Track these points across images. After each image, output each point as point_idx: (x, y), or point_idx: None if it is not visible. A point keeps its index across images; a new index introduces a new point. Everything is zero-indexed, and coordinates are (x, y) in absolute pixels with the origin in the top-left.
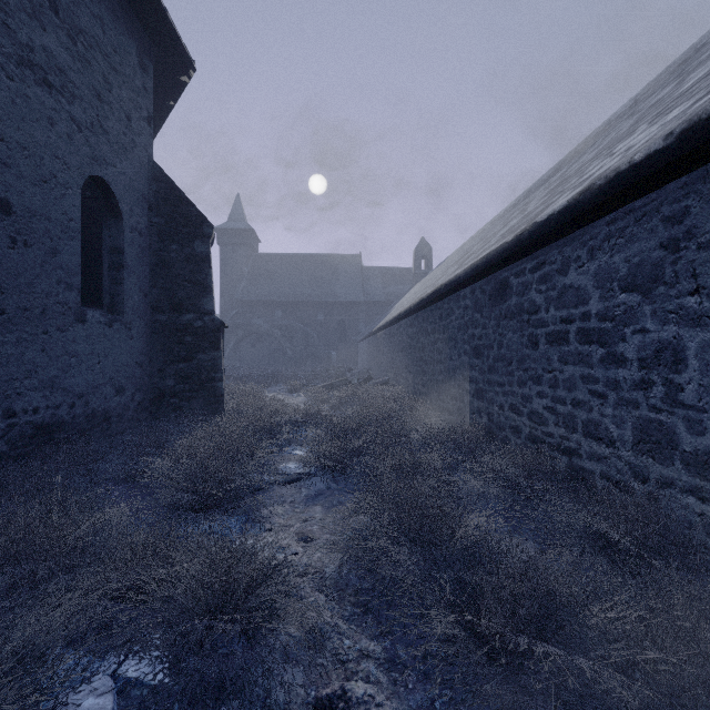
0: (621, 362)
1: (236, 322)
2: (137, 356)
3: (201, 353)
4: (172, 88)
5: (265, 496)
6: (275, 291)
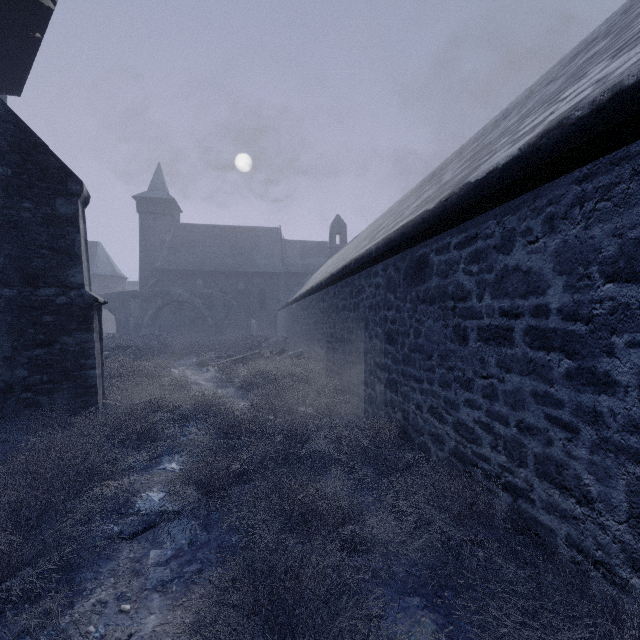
0: (606, 385)
1: (155, 290)
2: None
3: (65, 335)
4: (34, 14)
5: (88, 572)
6: (197, 260)
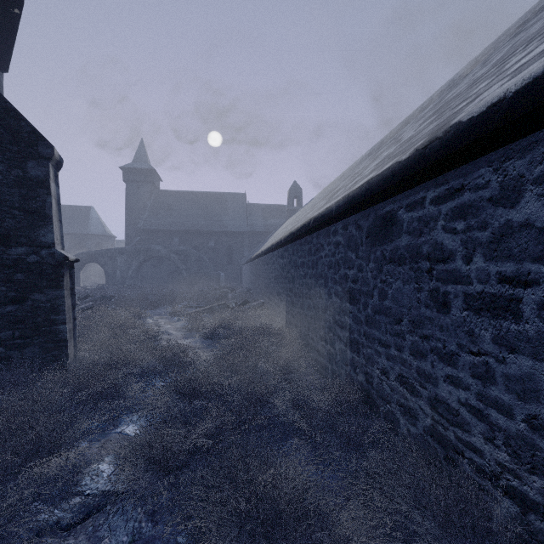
0: None
1: (138, 247)
2: None
3: (37, 292)
4: None
5: None
6: (173, 221)
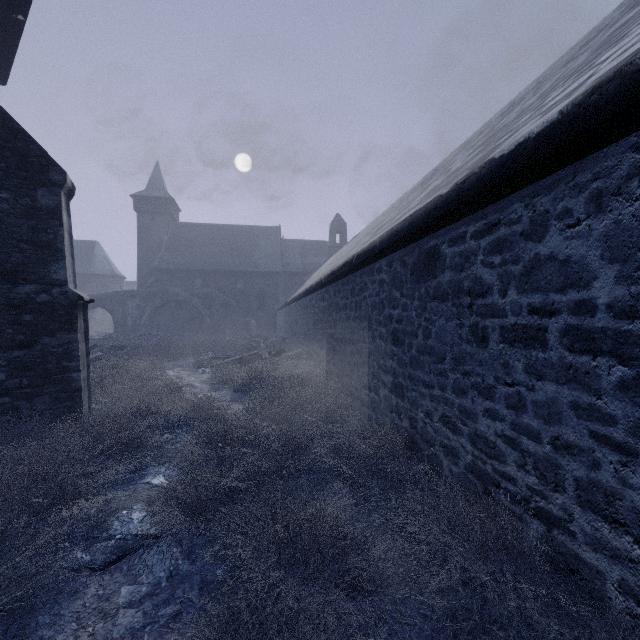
0: None
1: (153, 290)
2: None
3: (47, 336)
4: None
5: (47, 615)
6: (195, 259)
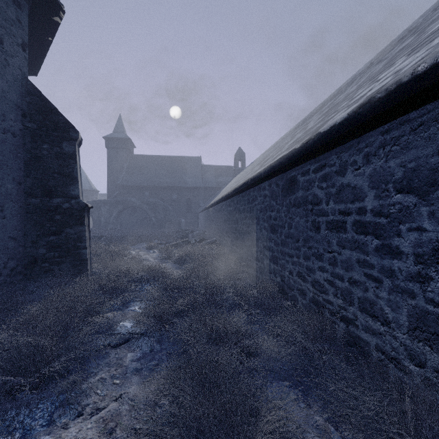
0: (397, 254)
1: (118, 199)
2: (10, 232)
3: (68, 228)
4: (48, 26)
5: (93, 364)
6: (145, 179)
